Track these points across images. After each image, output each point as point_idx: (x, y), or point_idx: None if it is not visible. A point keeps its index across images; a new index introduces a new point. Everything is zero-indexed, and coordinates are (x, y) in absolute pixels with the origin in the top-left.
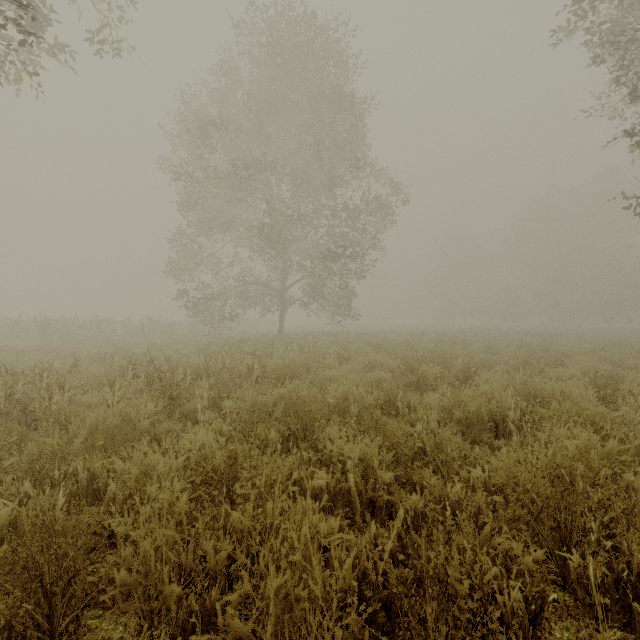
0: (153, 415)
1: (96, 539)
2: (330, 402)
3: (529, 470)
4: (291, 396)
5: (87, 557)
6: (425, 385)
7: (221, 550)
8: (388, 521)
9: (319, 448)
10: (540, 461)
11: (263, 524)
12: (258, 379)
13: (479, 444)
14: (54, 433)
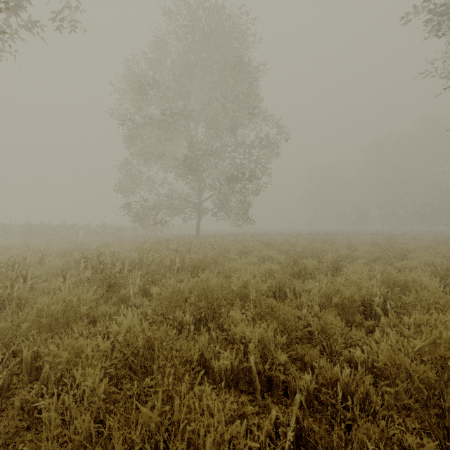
0: (94, 300)
1: (23, 422)
2: (233, 289)
3: (406, 354)
4: (203, 284)
5: (4, 449)
6: (305, 274)
7: (133, 439)
8: (283, 396)
9: (225, 328)
10: (417, 347)
11: (171, 420)
12: (179, 269)
13: (352, 324)
14: (7, 318)
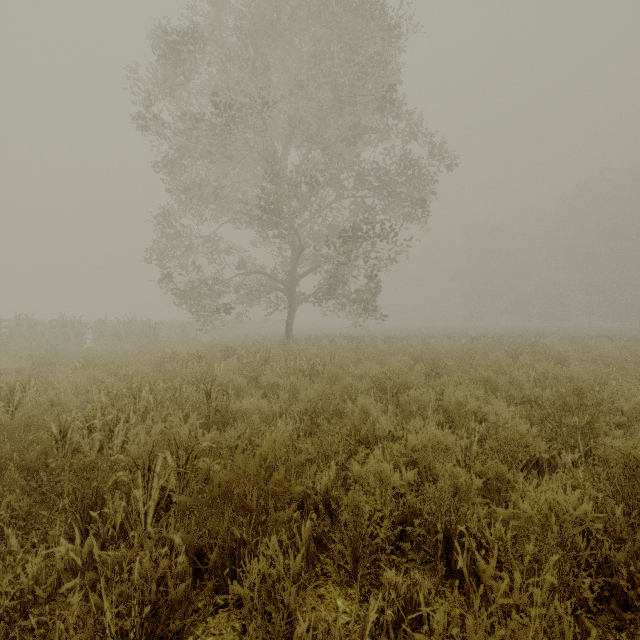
0: None
1: None
2: None
3: None
4: None
5: None
6: None
7: None
8: None
9: None
10: None
11: None
12: (170, 495)
13: None
14: None
